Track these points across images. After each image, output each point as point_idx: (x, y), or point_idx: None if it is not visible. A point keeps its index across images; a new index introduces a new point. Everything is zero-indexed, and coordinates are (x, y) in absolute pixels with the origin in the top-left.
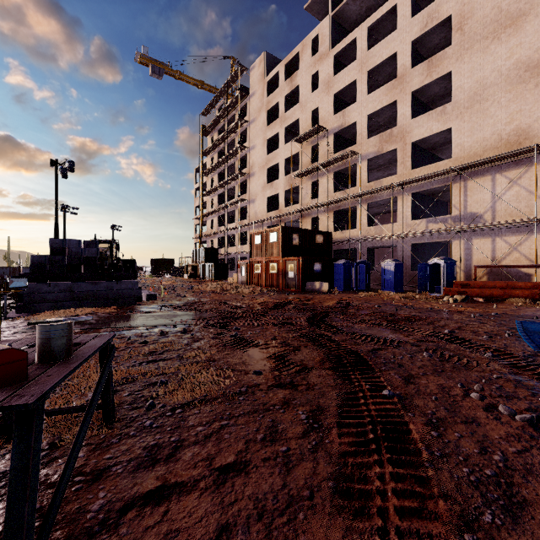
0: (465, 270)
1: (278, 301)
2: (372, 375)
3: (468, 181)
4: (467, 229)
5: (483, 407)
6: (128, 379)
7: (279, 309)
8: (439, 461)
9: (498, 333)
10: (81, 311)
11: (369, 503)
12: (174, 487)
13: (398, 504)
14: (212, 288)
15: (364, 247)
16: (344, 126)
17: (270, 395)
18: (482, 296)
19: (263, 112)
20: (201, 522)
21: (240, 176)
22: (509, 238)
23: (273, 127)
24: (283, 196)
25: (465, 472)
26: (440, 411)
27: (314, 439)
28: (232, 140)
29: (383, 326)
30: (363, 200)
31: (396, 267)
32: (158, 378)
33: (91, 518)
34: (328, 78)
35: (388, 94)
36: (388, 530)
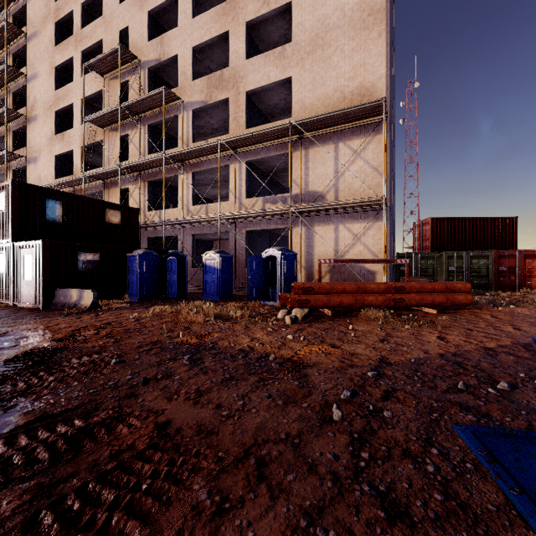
0: (306, 266)
1: None
2: None
3: (310, 150)
4: (310, 209)
5: None
6: None
7: None
8: None
9: None
10: None
11: None
12: None
13: None
14: None
15: (188, 234)
16: (163, 59)
17: None
18: (329, 306)
19: (50, 23)
20: None
21: (14, 119)
22: (352, 225)
23: (65, 48)
24: (78, 154)
25: None
26: None
27: None
28: (3, 61)
29: None
30: (187, 167)
31: (221, 261)
32: None
33: None
34: None
35: (218, 21)
36: None
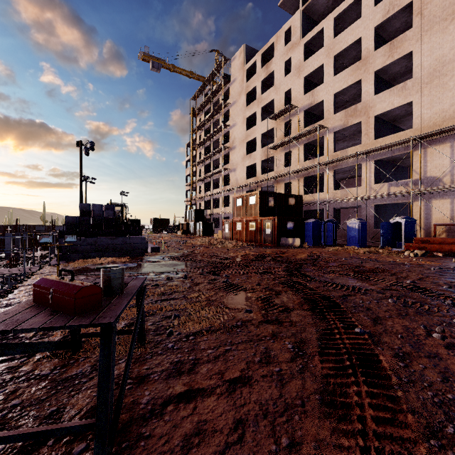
0: (425, 228)
1: (258, 254)
2: (344, 316)
3: (428, 149)
4: (427, 191)
5: (444, 345)
6: (149, 312)
7: (259, 260)
8: (406, 385)
9: None
10: (104, 260)
11: (350, 412)
12: (197, 391)
13: (374, 415)
14: (201, 243)
15: (331, 208)
16: (313, 104)
17: (261, 328)
18: (441, 251)
19: (243, 95)
20: (221, 416)
21: (224, 149)
22: None
23: (251, 107)
24: (259, 165)
25: (429, 395)
26: (406, 347)
27: (300, 363)
28: (217, 119)
29: (351, 276)
30: (330, 167)
31: (360, 225)
32: (171, 313)
33: (143, 408)
34: (299, 63)
35: (353, 75)
36: (367, 432)
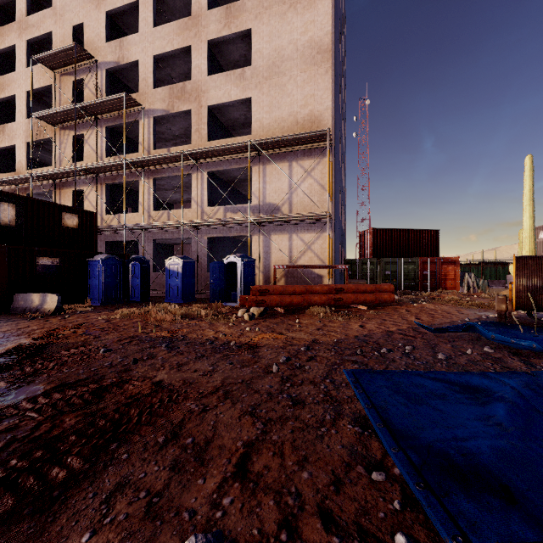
0: (264, 271)
1: None
2: None
3: (267, 166)
4: (266, 220)
5: None
6: None
7: None
8: None
9: (362, 512)
10: None
11: None
12: None
13: None
14: None
15: (149, 239)
16: (122, 63)
17: None
18: (282, 305)
19: None
20: None
21: None
22: (304, 235)
23: (6, 34)
24: (23, 150)
25: None
26: None
27: None
28: None
29: None
30: (148, 173)
31: (184, 266)
32: None
33: None
34: None
35: (180, 35)
36: None
